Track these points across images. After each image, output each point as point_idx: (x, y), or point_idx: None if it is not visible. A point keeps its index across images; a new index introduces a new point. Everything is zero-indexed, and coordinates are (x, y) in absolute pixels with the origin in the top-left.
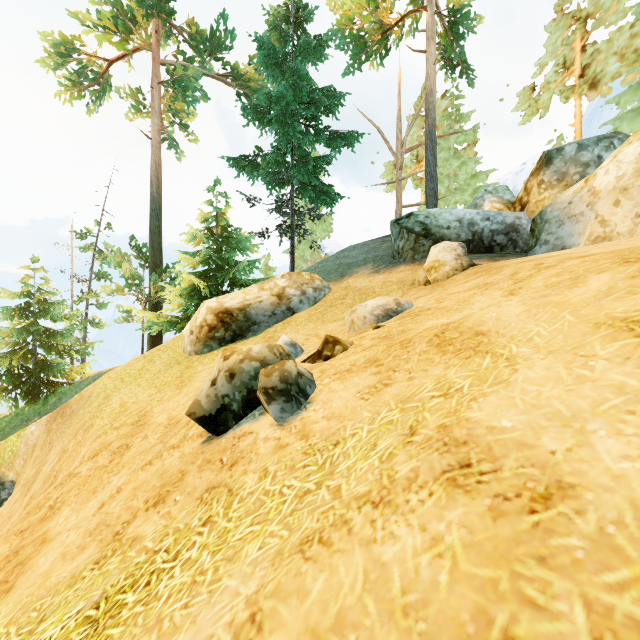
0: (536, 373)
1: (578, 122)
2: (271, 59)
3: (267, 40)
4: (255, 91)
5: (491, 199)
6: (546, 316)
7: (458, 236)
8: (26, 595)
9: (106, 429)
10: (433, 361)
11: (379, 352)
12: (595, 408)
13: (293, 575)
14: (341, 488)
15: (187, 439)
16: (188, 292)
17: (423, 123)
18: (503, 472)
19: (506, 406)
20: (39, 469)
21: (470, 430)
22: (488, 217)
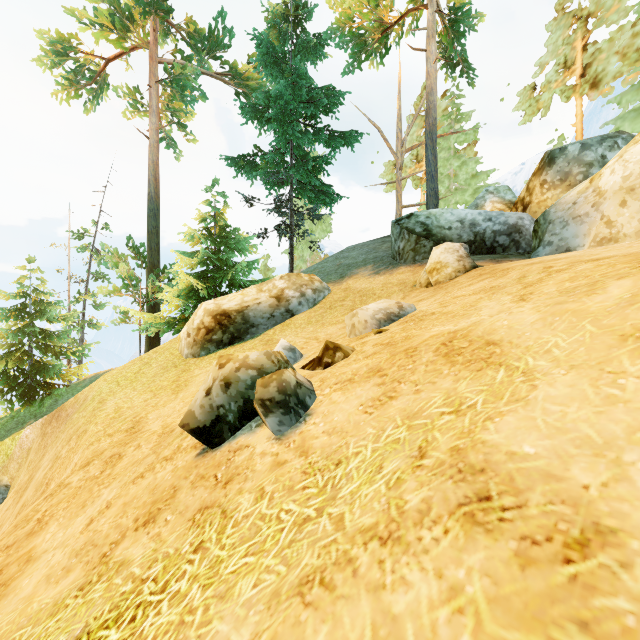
0: (558, 391)
1: (579, 122)
2: (270, 57)
3: (266, 38)
4: (254, 90)
5: (492, 199)
6: (564, 325)
7: (460, 237)
8: (6, 622)
9: (99, 436)
10: (441, 372)
11: (382, 361)
12: (631, 435)
13: (291, 624)
14: (344, 517)
15: (181, 451)
16: (186, 293)
17: (423, 123)
18: (529, 509)
19: (527, 428)
20: (32, 475)
21: (487, 455)
22: (490, 218)
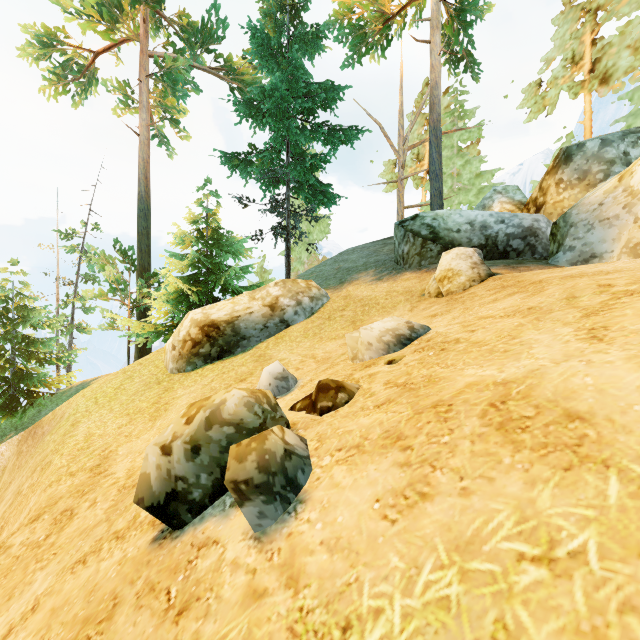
0: None
1: (588, 119)
2: (265, 49)
3: (261, 29)
4: (249, 85)
5: (501, 200)
6: None
7: (469, 240)
8: None
9: (61, 474)
10: (500, 461)
11: (403, 420)
12: None
13: None
14: None
15: (136, 526)
16: (176, 298)
17: (424, 121)
18: None
19: None
20: None
21: None
22: (503, 219)
